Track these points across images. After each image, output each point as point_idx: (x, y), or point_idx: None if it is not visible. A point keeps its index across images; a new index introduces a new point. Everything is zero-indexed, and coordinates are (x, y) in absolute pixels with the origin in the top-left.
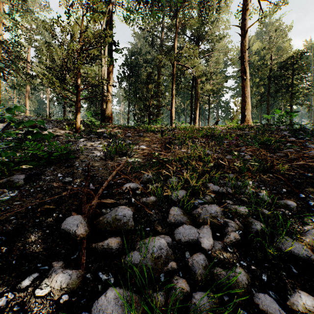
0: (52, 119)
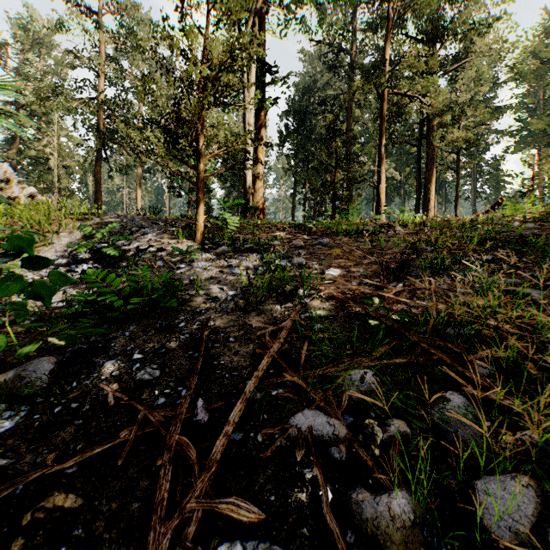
0: (160, 219)
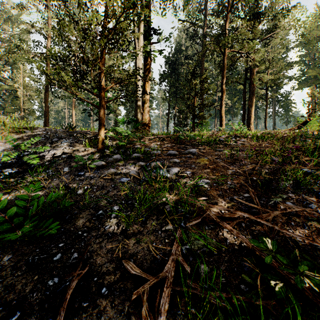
0: (76, 131)
